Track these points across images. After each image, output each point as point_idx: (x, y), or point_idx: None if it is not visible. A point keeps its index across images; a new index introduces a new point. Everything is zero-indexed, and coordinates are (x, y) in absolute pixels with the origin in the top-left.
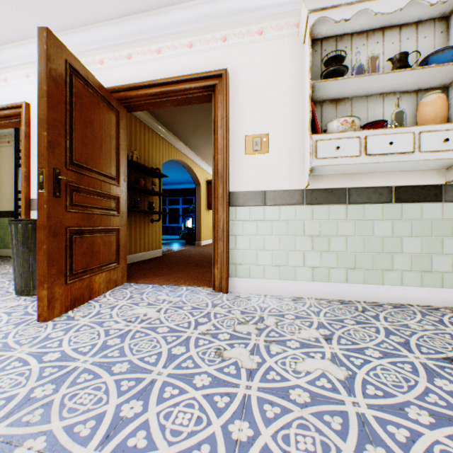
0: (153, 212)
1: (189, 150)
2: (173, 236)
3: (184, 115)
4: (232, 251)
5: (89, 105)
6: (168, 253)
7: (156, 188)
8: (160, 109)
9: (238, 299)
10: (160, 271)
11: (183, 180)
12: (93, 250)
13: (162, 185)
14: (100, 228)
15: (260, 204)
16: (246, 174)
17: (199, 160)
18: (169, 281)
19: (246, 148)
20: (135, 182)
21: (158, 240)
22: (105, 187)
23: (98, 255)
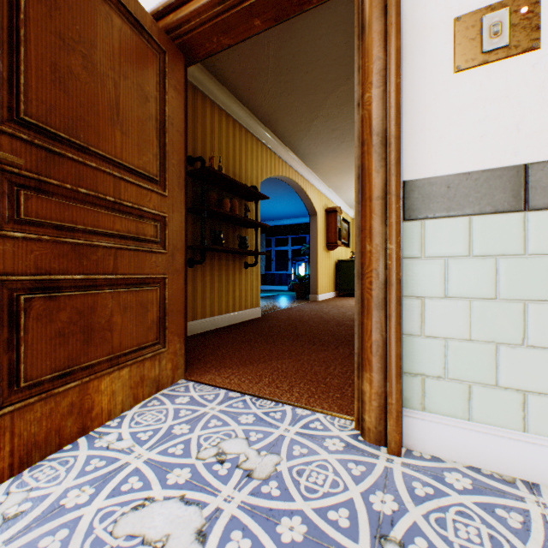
0: (245, 252)
1: (300, 163)
2: (280, 286)
3: (292, 97)
4: (411, 339)
5: (78, 4)
6: (270, 313)
7: (252, 217)
8: (241, 40)
9: (445, 495)
10: (249, 351)
11: (293, 213)
12: (91, 324)
13: (266, 221)
14: (111, 278)
15: (505, 208)
16: (457, 126)
17: (315, 178)
18: (260, 382)
19: (457, 54)
20: (216, 204)
21: (254, 294)
22: (129, 194)
23: (107, 335)
